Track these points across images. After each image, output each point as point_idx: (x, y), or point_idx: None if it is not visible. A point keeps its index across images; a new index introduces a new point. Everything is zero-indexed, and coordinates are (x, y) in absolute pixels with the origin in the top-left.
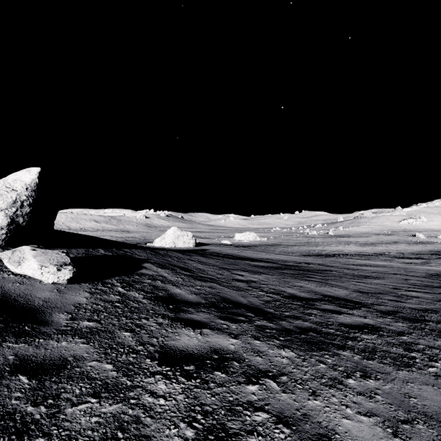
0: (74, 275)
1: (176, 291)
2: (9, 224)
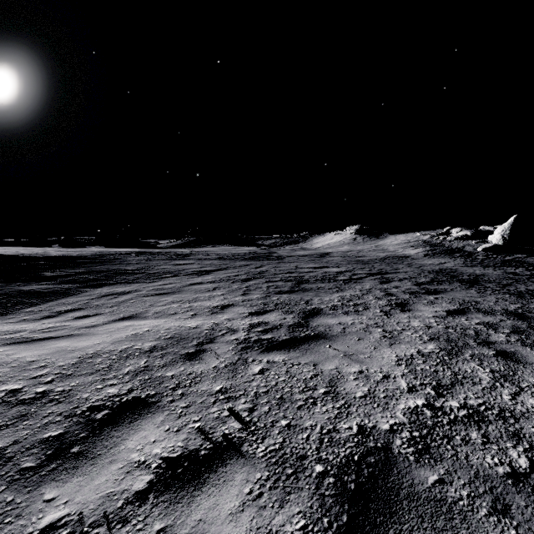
0: (483, 250)
1: (507, 258)
2: (501, 237)
